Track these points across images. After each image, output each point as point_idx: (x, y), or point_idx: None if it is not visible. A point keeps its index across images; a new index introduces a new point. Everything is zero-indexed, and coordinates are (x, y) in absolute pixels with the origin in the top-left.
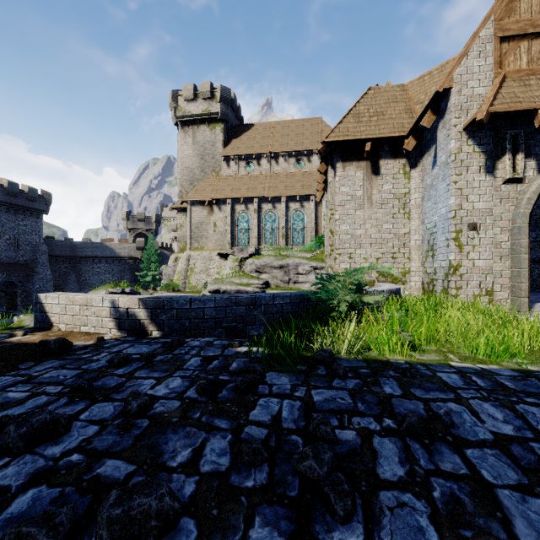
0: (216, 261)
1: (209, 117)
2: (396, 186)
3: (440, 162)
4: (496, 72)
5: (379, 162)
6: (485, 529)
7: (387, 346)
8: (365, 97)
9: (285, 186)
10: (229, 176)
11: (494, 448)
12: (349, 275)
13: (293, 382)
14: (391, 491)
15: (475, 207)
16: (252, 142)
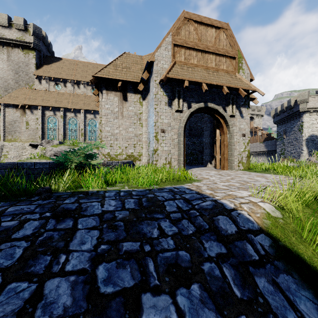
0: (28, 150)
1: (23, 44)
2: (135, 108)
3: (151, 98)
4: (172, 59)
5: (127, 94)
6: (54, 246)
7: (91, 184)
8: (121, 57)
9: (84, 103)
10: (40, 90)
11: (96, 216)
12: (82, 148)
13: (3, 205)
14: (12, 242)
15: (164, 121)
16: (60, 70)
